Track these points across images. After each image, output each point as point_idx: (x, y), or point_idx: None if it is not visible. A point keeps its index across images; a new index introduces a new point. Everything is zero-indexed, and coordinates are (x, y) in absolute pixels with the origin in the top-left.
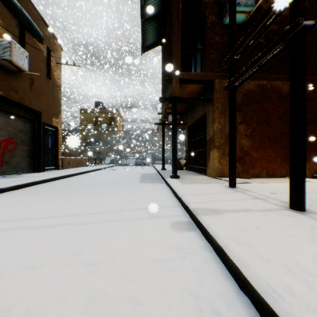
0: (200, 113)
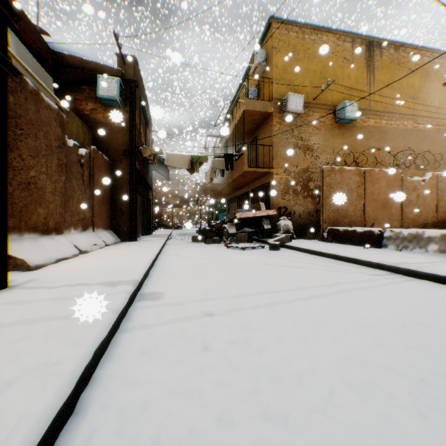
0: None
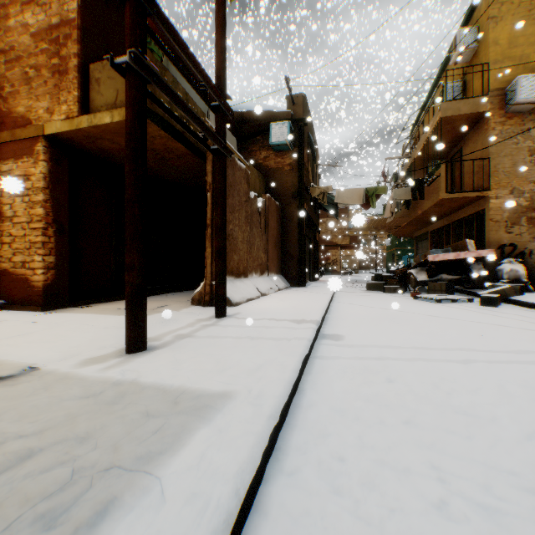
0: None
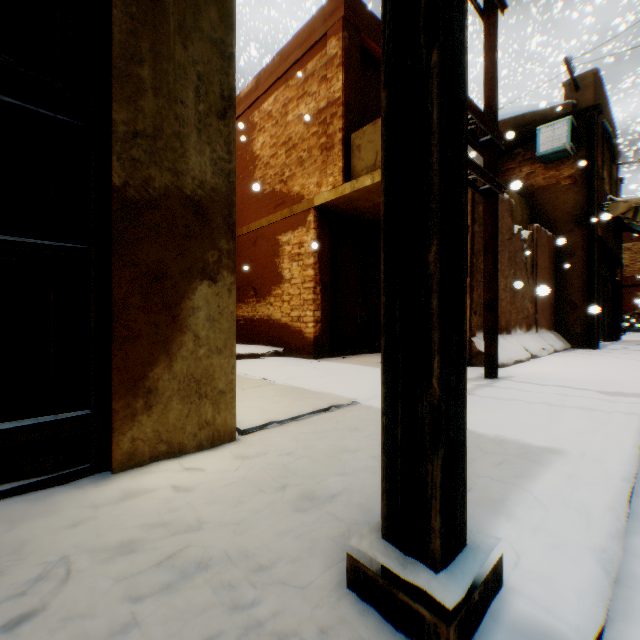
0: None
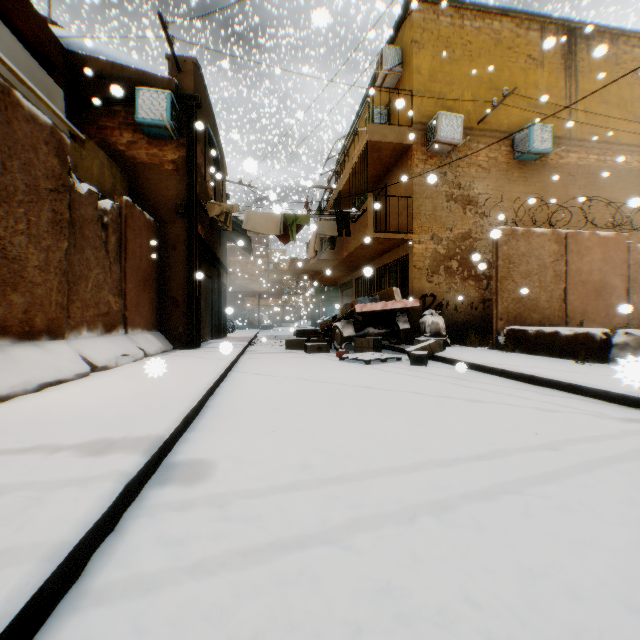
0: None
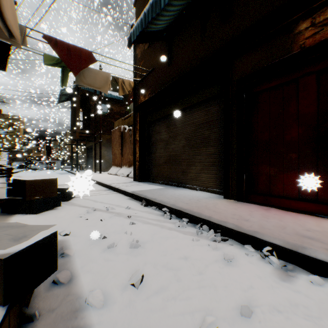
0: (91, 144)
